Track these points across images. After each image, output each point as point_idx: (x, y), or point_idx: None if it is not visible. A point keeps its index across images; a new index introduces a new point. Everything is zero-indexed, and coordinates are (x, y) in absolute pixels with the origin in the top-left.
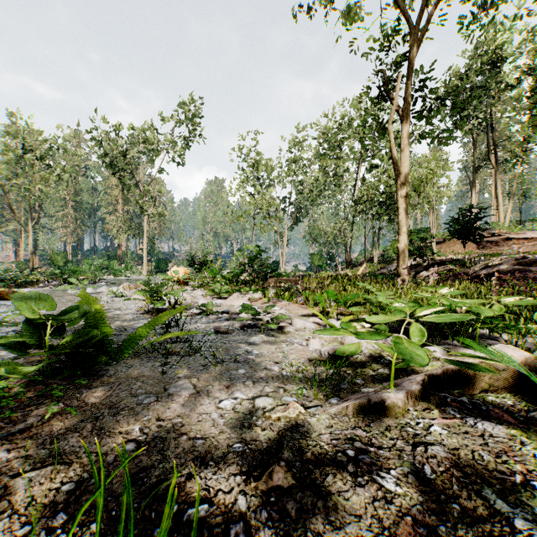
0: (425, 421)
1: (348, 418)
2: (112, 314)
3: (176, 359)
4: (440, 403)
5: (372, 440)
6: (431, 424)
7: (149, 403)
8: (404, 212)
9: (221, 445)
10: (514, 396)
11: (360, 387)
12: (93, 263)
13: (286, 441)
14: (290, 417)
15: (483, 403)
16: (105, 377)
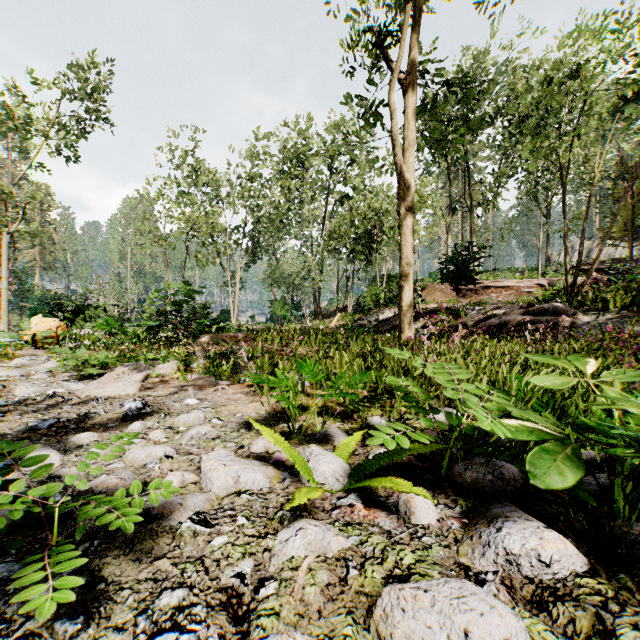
0: None
1: None
2: None
3: None
4: None
5: None
6: None
7: None
8: (410, 233)
9: None
10: None
11: None
12: None
13: None
14: None
15: None
16: None
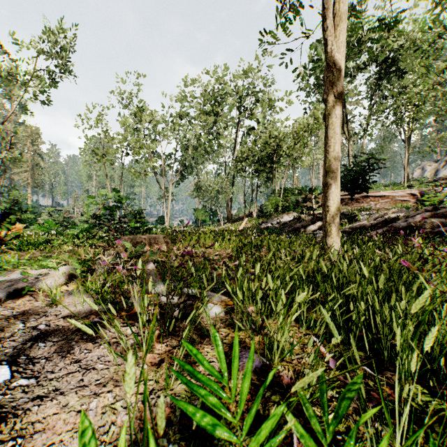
0: None
1: None
2: None
3: None
4: None
5: None
6: None
7: None
8: (337, 123)
9: None
10: None
11: None
12: None
13: None
14: None
15: None
16: None
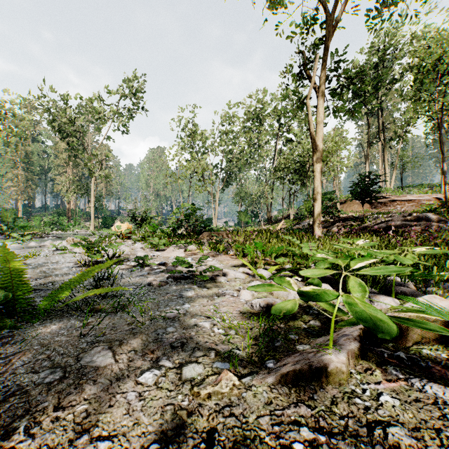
0: (371, 387)
1: (288, 388)
2: (47, 267)
3: (101, 317)
4: (380, 361)
5: (319, 421)
6: (379, 391)
7: (52, 381)
8: (318, 175)
9: (133, 446)
10: (446, 347)
11: (295, 343)
12: (44, 220)
13: (218, 433)
14: (223, 392)
15: (420, 358)
16: (9, 346)
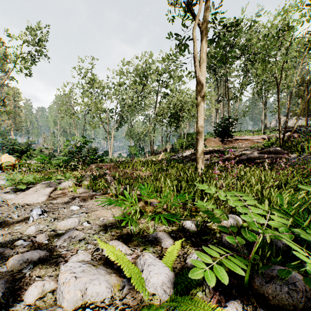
0: None
1: None
2: None
3: None
4: None
5: None
6: None
7: None
8: (202, 109)
9: None
10: None
11: None
12: None
13: None
14: None
15: None
16: None
